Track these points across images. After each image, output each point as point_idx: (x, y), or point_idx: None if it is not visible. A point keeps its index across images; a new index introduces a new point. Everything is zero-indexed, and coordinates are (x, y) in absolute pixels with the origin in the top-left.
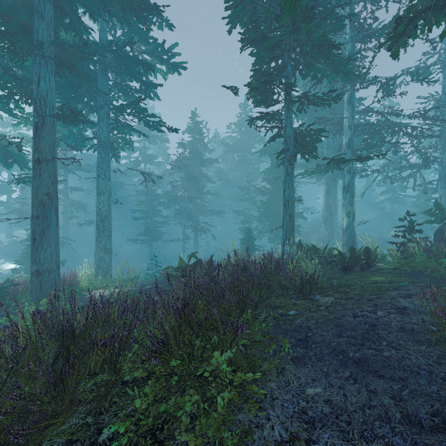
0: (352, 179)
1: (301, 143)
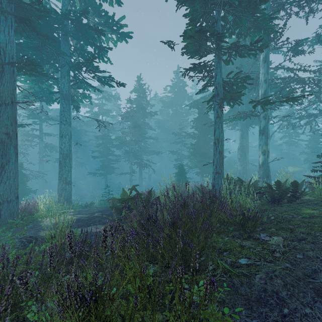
0: (267, 124)
1: (228, 91)
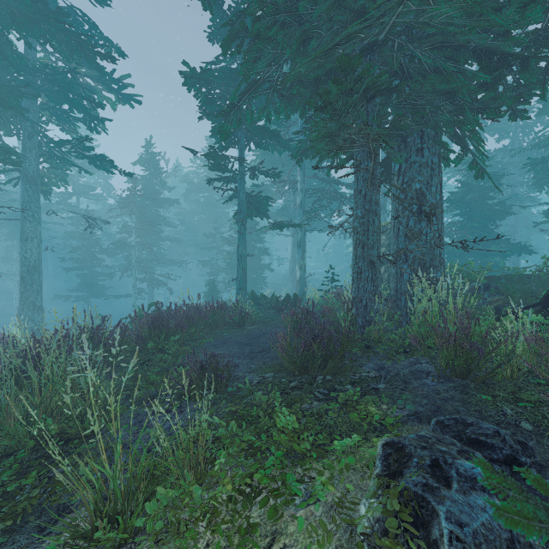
0: (304, 236)
1: (255, 205)
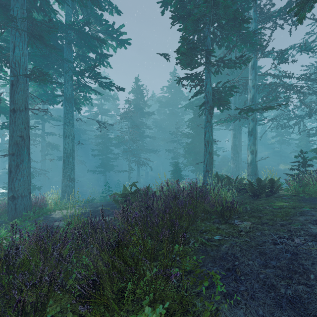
0: (255, 126)
1: (217, 98)
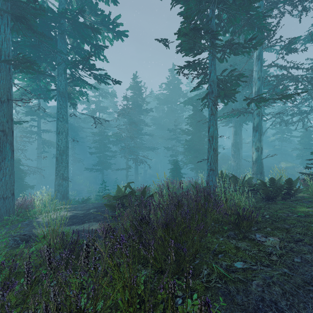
0: (261, 121)
1: (222, 89)
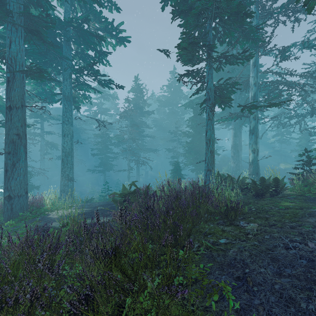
0: (257, 124)
1: (219, 95)
